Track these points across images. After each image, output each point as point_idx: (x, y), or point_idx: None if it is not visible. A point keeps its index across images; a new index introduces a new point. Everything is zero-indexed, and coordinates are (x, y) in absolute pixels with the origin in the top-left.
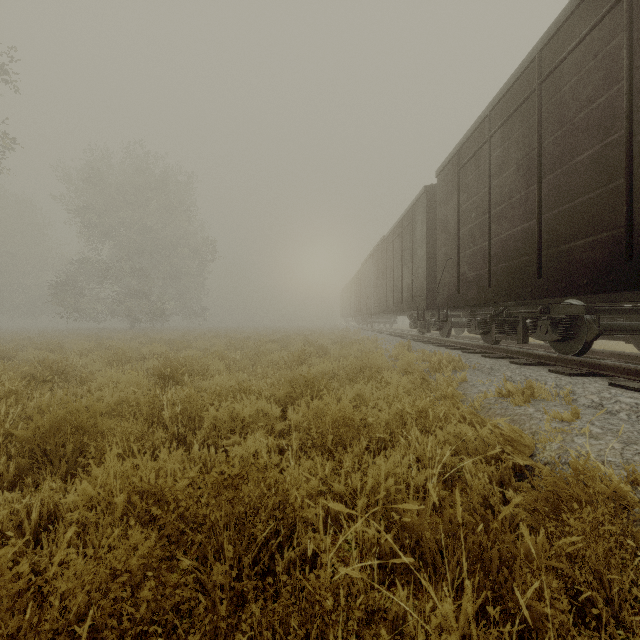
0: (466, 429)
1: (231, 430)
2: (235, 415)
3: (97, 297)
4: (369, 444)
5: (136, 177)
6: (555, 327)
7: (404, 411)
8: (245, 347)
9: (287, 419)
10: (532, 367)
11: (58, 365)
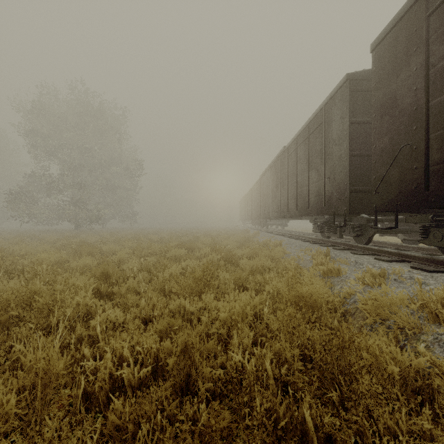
0: None
1: None
2: None
3: (49, 205)
4: None
5: (77, 108)
6: None
7: None
8: (152, 251)
9: None
10: None
11: None
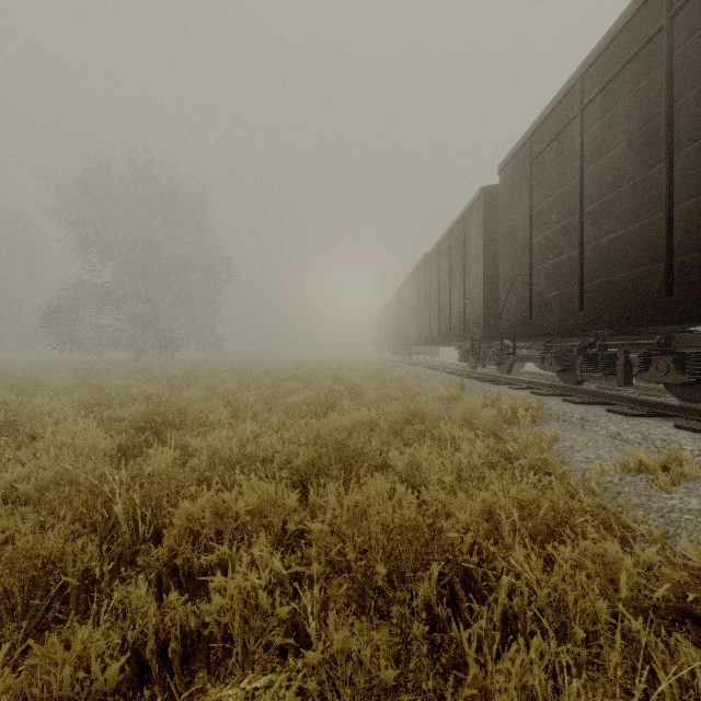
0: (606, 543)
1: (218, 532)
2: (224, 509)
3: (97, 325)
4: (444, 571)
5: (140, 188)
6: (680, 365)
7: (494, 505)
8: (262, 385)
9: (308, 507)
10: (644, 419)
11: (5, 414)
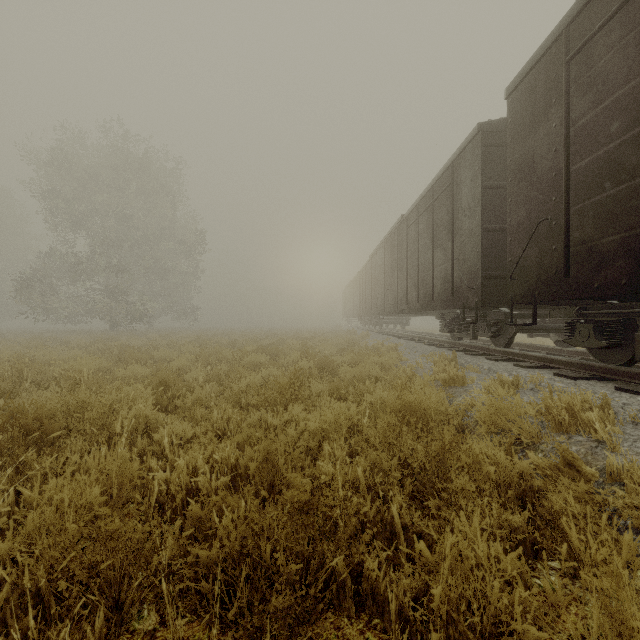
0: None
1: None
2: None
3: (73, 295)
4: None
5: (113, 159)
6: None
7: None
8: (222, 358)
9: None
10: None
11: None
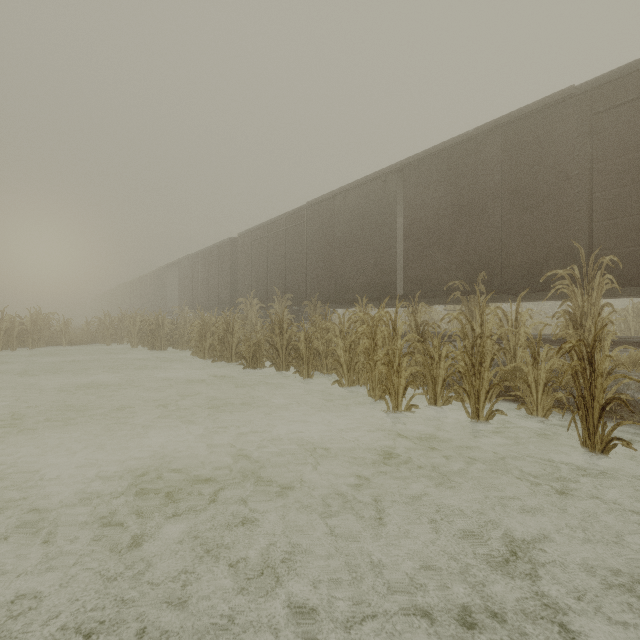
0: None
1: None
2: None
3: None
4: None
5: None
6: None
7: None
8: None
9: None
10: None
11: None
